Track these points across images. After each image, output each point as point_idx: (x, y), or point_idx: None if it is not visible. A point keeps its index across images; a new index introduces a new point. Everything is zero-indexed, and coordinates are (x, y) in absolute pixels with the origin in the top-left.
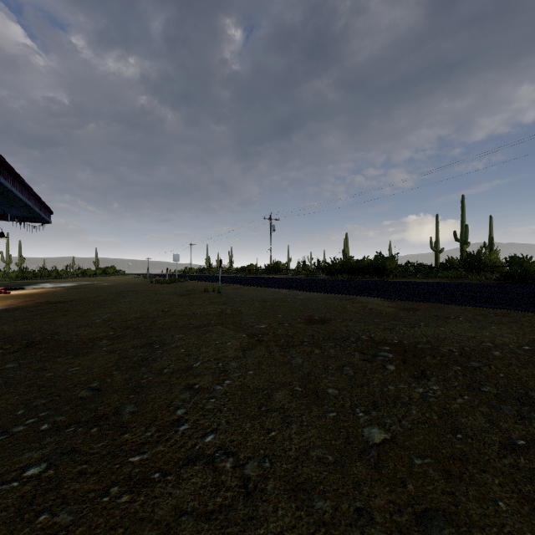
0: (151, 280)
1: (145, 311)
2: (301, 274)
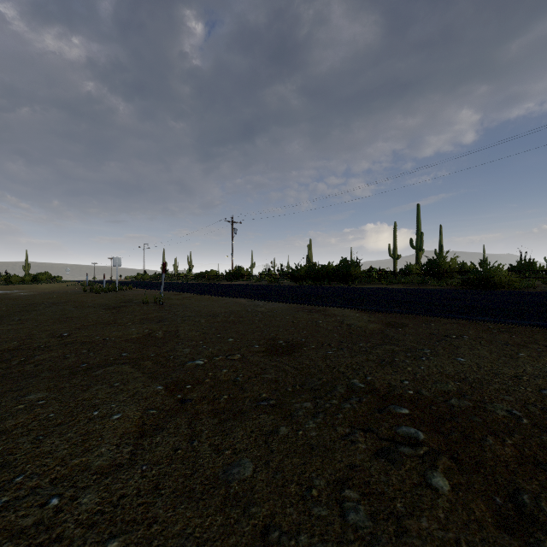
0: (85, 288)
1: (32, 337)
2: (264, 280)
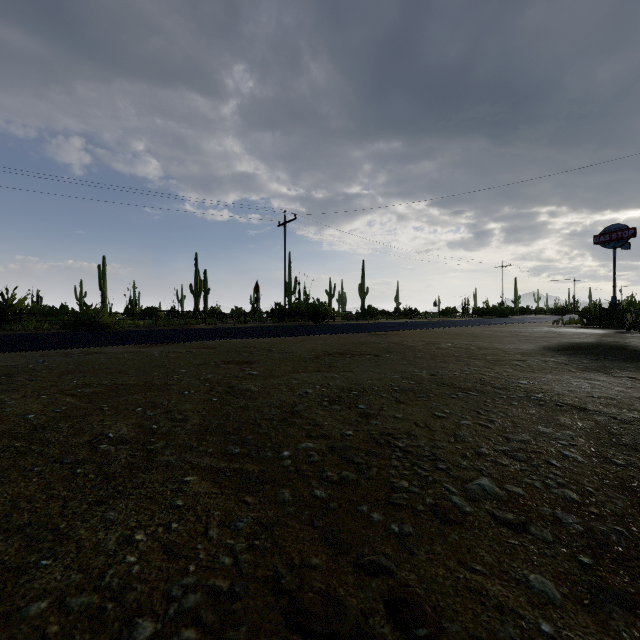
0: None
1: None
2: None
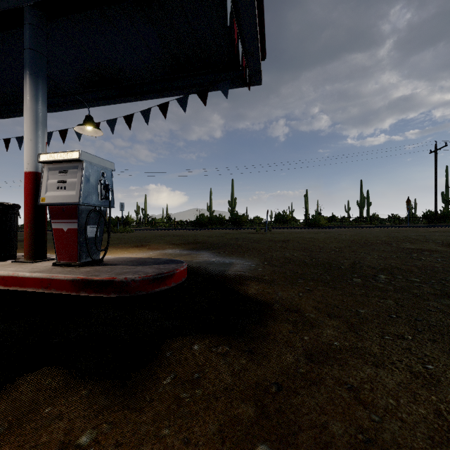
0: None
1: (334, 235)
2: None
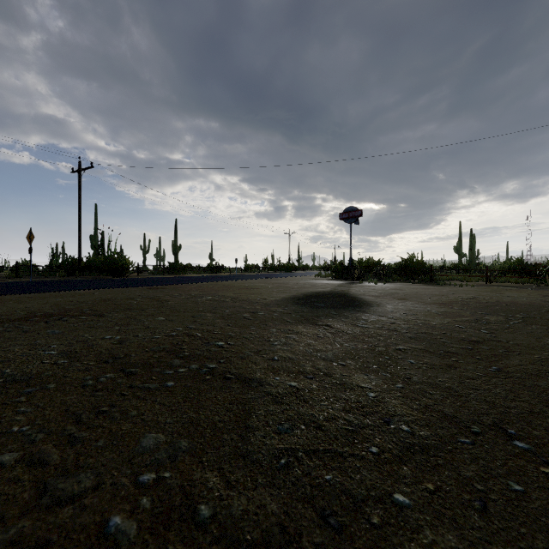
0: None
1: None
2: None
